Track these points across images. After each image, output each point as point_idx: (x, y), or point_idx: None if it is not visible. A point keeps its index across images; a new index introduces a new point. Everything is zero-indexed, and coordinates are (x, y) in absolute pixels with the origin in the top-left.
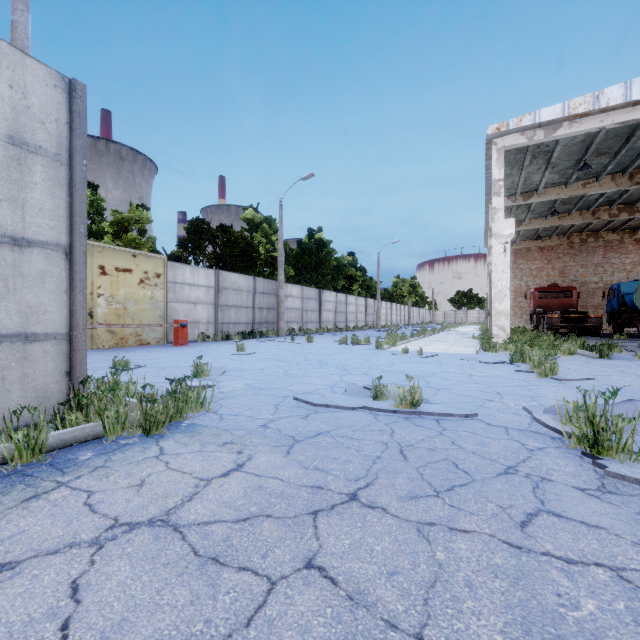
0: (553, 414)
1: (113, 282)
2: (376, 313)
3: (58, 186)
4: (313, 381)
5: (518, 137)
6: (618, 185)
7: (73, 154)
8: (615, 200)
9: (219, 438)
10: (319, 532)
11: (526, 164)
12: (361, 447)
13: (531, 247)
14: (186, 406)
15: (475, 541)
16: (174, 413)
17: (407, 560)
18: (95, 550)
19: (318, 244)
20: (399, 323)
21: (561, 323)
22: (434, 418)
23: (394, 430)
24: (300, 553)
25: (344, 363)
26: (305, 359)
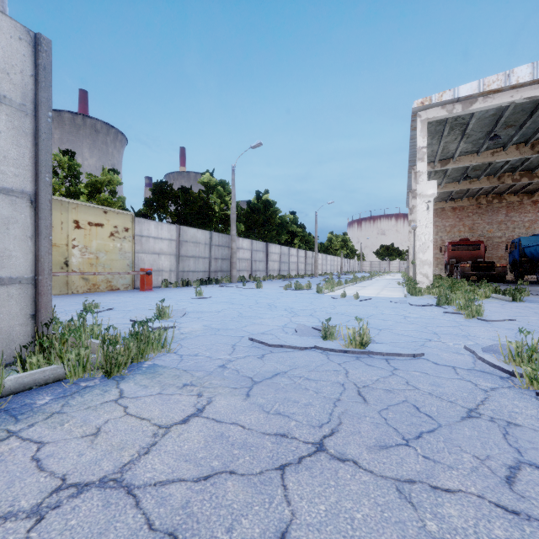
0: (492, 353)
1: (86, 235)
2: (314, 263)
3: (23, 136)
4: (265, 322)
5: (439, 110)
6: (522, 153)
7: (38, 105)
8: (517, 167)
9: (179, 379)
10: (289, 494)
11: (445, 134)
12: (319, 388)
13: (445, 207)
14: (148, 347)
15: (464, 504)
16: (136, 354)
17: (395, 533)
18: (33, 523)
19: (265, 204)
20: (333, 272)
21: (472, 271)
22: (383, 358)
23: (348, 370)
24: (271, 525)
25: (291, 306)
26: (256, 302)
